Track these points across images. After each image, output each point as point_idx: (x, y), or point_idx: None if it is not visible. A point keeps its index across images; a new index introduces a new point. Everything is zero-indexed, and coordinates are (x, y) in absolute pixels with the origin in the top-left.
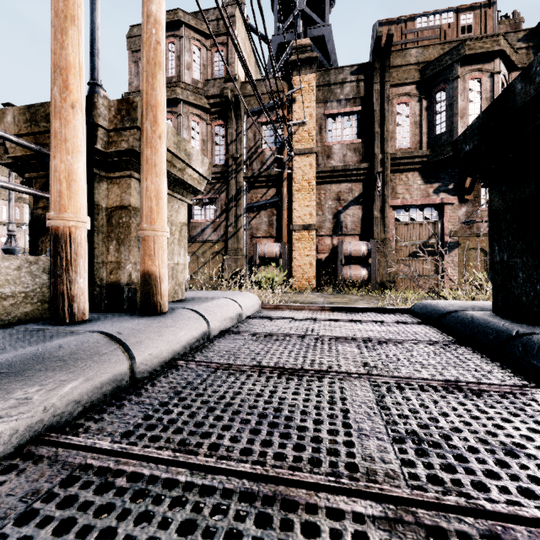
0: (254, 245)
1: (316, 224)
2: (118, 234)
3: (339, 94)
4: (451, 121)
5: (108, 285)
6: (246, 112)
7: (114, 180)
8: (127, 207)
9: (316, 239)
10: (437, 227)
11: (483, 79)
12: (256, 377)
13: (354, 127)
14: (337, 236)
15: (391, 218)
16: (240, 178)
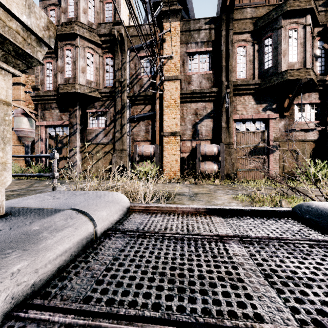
0: (134, 146)
1: (180, 131)
2: None
3: (197, 37)
4: (276, 59)
5: None
6: (129, 48)
7: None
8: None
9: (180, 142)
10: (264, 135)
11: (299, 29)
12: None
13: (207, 63)
14: (195, 141)
15: (233, 128)
16: (124, 97)
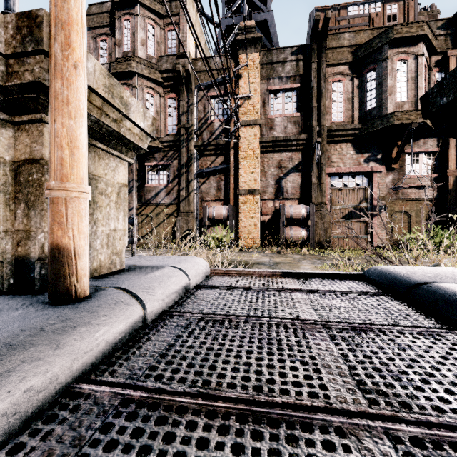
0: (204, 207)
1: (260, 188)
2: (27, 194)
3: (281, 71)
4: (381, 98)
5: (14, 260)
6: (197, 86)
7: (22, 127)
8: (39, 160)
9: (260, 202)
10: (367, 192)
11: (409, 61)
12: (201, 431)
13: (294, 102)
14: (279, 200)
15: (326, 184)
16: (191, 146)
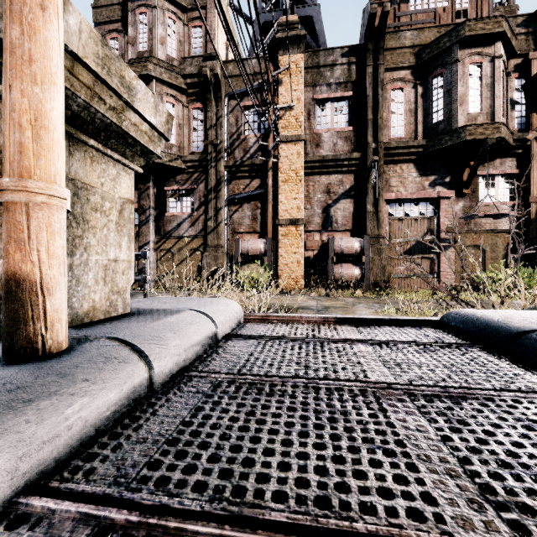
0: (236, 241)
1: (305, 218)
2: None
3: (329, 77)
4: (450, 109)
5: None
6: (227, 94)
7: None
8: None
9: (304, 235)
10: (433, 223)
11: (484, 64)
12: None
13: (345, 114)
14: (327, 232)
15: (384, 213)
16: (221, 167)
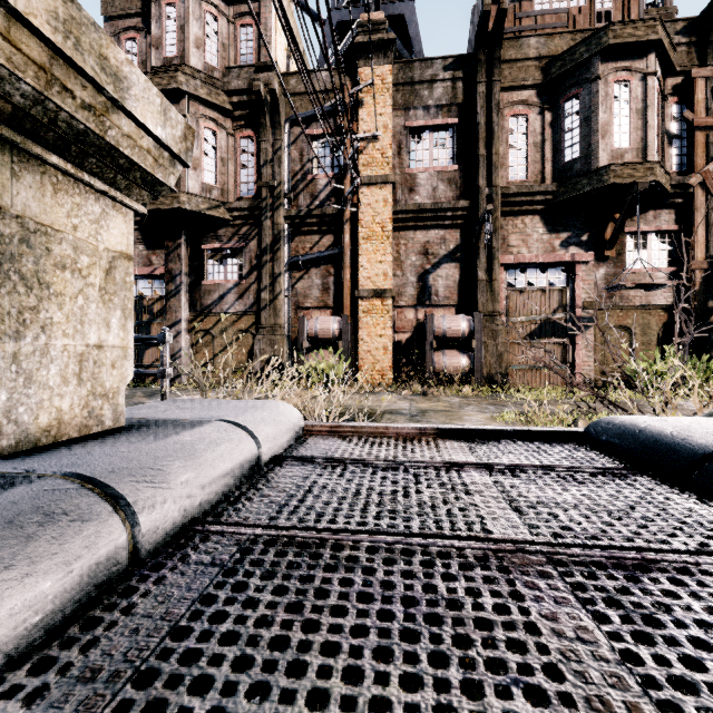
0: (300, 319)
1: (394, 288)
2: None
3: (427, 97)
4: (588, 142)
5: None
6: (289, 119)
7: None
8: None
9: (393, 311)
10: (565, 296)
11: (633, 83)
12: None
13: (449, 148)
14: (424, 308)
15: (501, 282)
16: (280, 218)
